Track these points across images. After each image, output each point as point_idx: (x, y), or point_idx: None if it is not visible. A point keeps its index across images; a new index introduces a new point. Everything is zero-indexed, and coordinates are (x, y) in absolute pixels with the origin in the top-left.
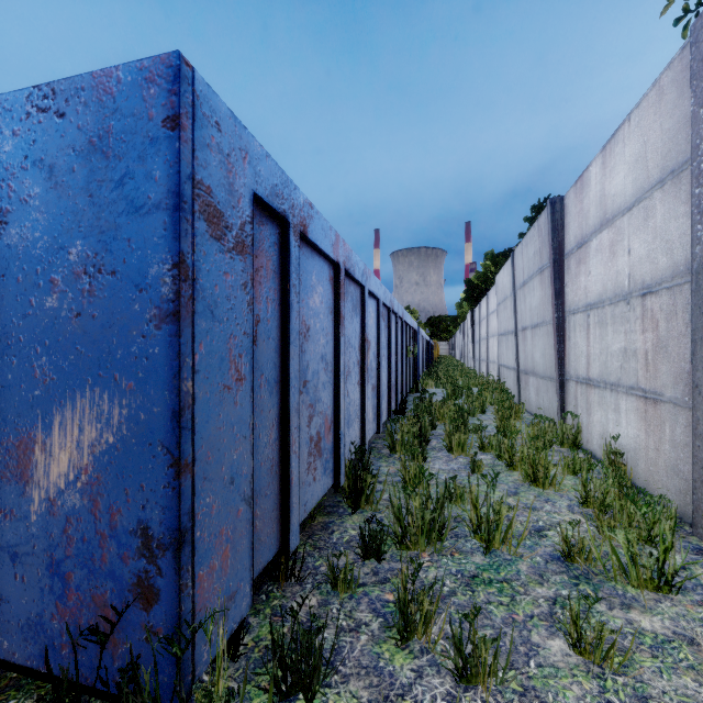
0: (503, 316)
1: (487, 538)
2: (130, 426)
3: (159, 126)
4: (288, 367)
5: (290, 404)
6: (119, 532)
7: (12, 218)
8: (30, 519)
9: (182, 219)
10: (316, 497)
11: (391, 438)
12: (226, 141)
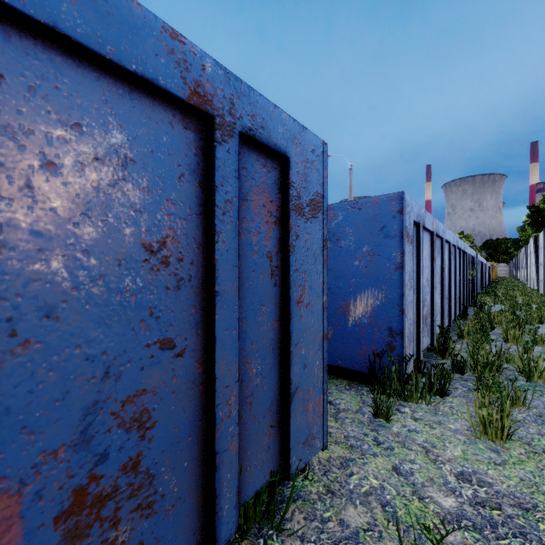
0: None
1: (528, 373)
2: (385, 299)
3: (396, 213)
4: (419, 283)
5: (420, 299)
6: (381, 330)
7: (342, 238)
8: (348, 326)
9: (403, 239)
10: (425, 344)
11: (459, 330)
12: (409, 208)
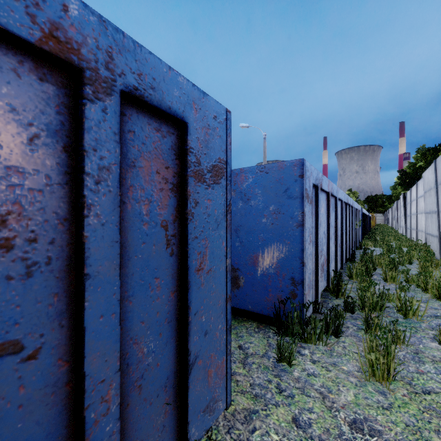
0: (428, 201)
1: (404, 312)
2: (288, 253)
3: (297, 177)
4: (318, 237)
5: (318, 250)
6: (285, 279)
7: (252, 198)
8: (257, 275)
9: (304, 200)
10: (322, 287)
11: (349, 272)
12: (309, 173)
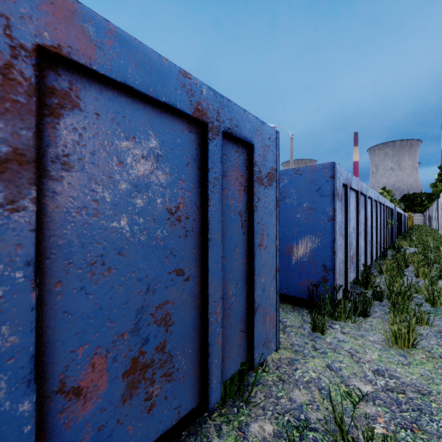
0: None
1: (432, 301)
2: (320, 243)
3: (329, 178)
4: (347, 231)
5: (348, 243)
6: (317, 266)
7: (287, 197)
8: (292, 263)
9: (334, 198)
10: (351, 278)
11: (379, 267)
12: (339, 174)
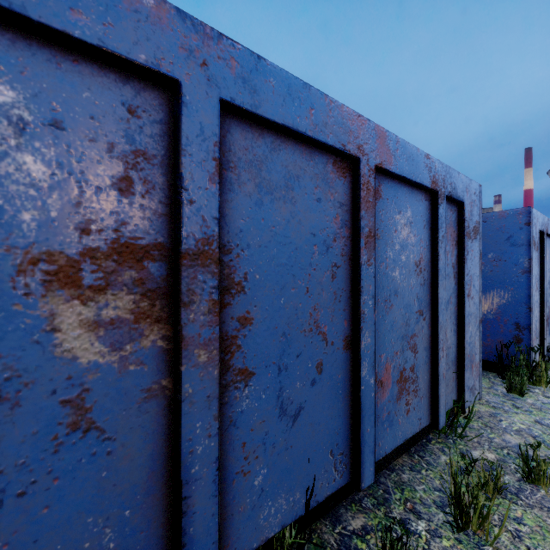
0: None
1: None
2: (511, 299)
3: (523, 225)
4: (543, 285)
5: (544, 299)
6: (507, 324)
7: None
8: None
9: (531, 247)
10: (547, 343)
11: None
12: (535, 220)
